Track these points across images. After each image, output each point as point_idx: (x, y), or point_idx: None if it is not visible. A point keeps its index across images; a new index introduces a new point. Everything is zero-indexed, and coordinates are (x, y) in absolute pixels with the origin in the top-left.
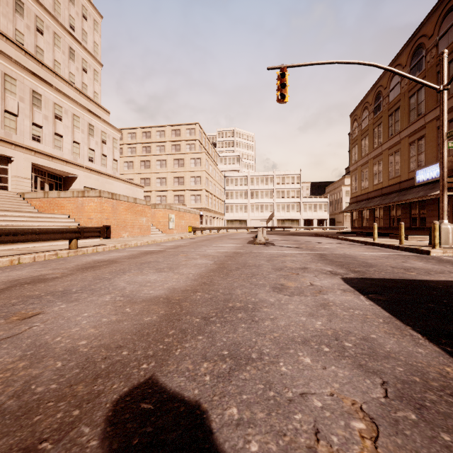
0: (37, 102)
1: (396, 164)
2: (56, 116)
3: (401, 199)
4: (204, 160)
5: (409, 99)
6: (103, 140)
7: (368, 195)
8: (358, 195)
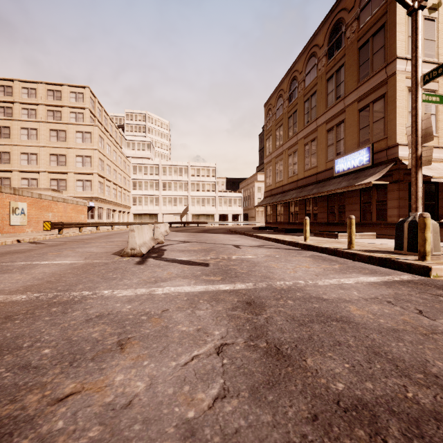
0: None
1: (312, 154)
2: None
3: (322, 190)
4: (96, 135)
5: (327, 81)
6: None
7: (283, 188)
8: (273, 188)
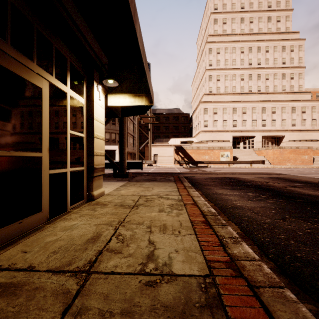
0: (264, 111)
1: None
2: (272, 112)
3: None
4: None
5: None
6: (303, 111)
7: None
8: None
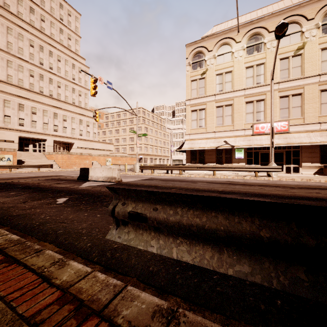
0: (56, 117)
1: None
2: (64, 120)
3: None
4: (143, 127)
5: None
6: (88, 125)
7: None
8: None
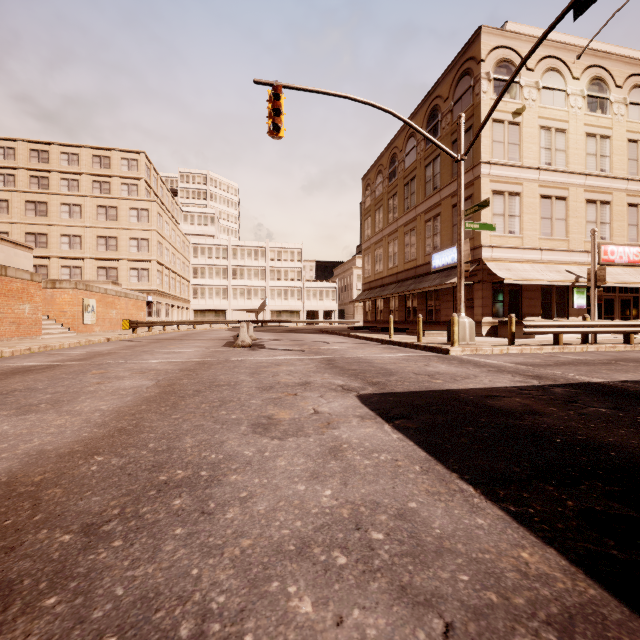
0: None
1: (412, 245)
2: None
3: (418, 287)
4: (154, 213)
5: (425, 168)
6: None
7: (383, 281)
8: (372, 280)
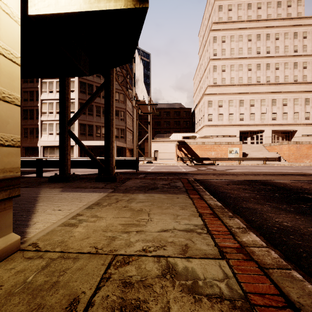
0: (274, 103)
1: None
2: (284, 104)
3: None
4: None
5: None
6: None
7: None
8: None
